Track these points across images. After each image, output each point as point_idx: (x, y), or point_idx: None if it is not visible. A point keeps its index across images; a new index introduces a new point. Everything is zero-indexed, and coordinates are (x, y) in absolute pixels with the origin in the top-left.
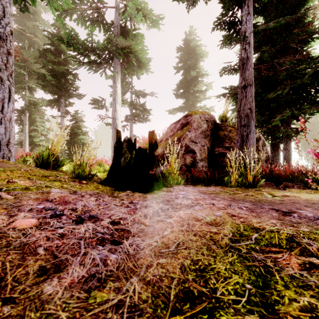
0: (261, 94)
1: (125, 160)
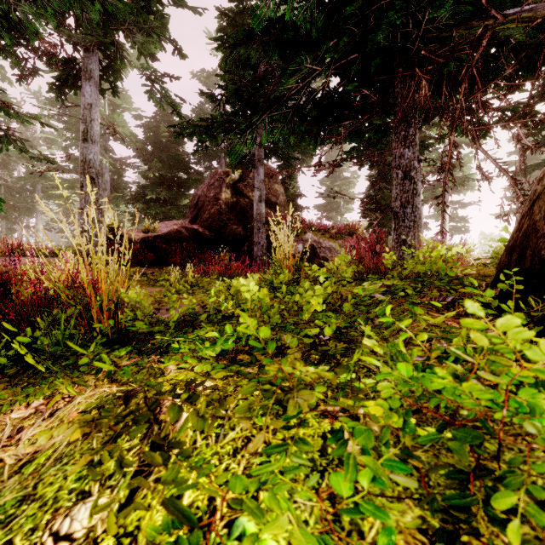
0: None
1: None
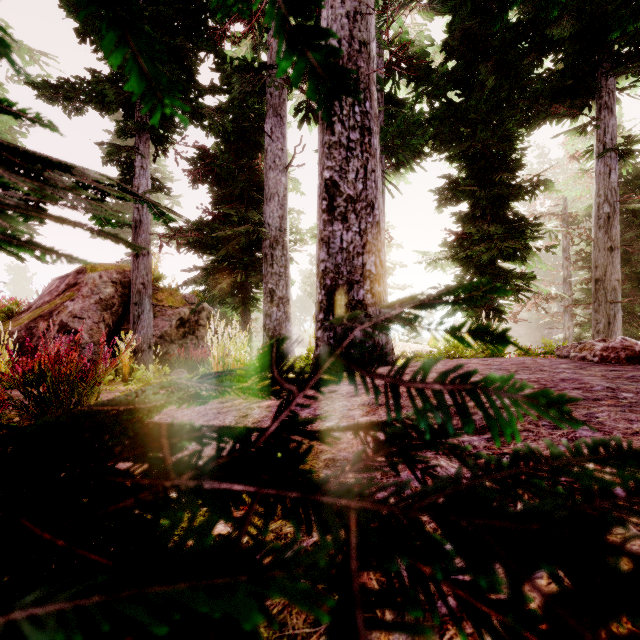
0: (223, 243)
1: None
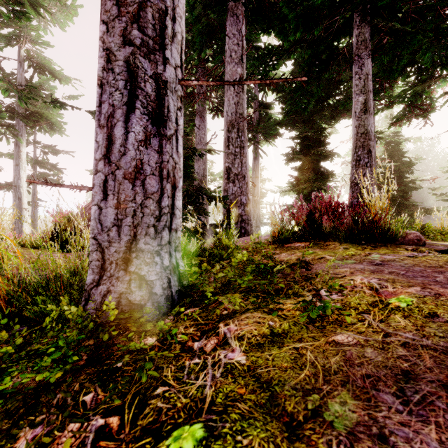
0: None
1: (62, 238)
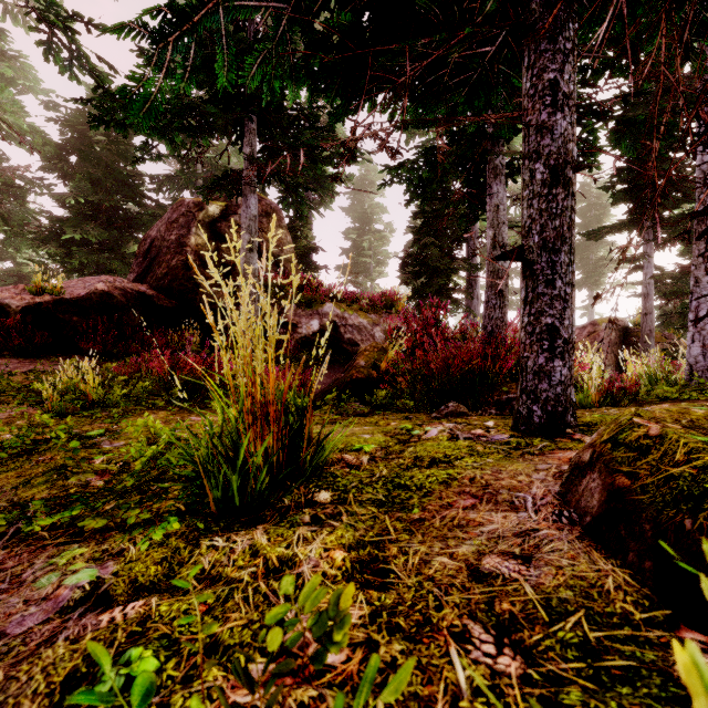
0: None
1: None
